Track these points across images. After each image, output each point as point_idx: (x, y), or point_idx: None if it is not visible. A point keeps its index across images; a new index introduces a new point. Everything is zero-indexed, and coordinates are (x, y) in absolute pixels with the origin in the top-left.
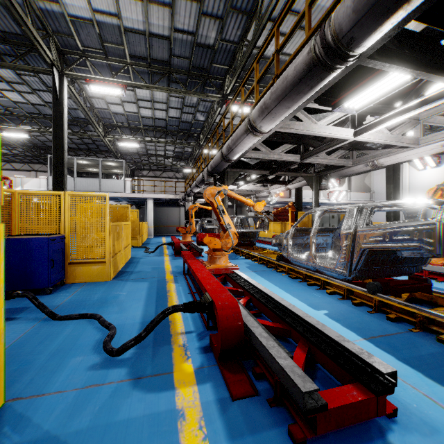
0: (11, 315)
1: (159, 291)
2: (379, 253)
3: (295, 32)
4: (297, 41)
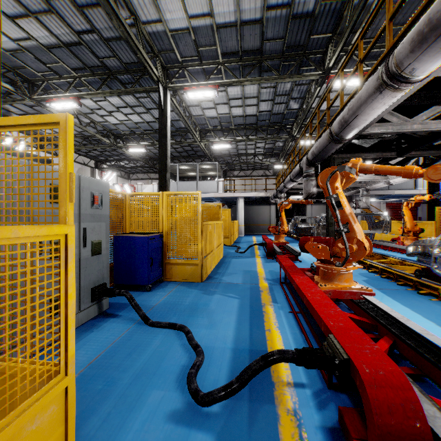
0: (115, 311)
1: (252, 303)
2: None
3: None
4: None
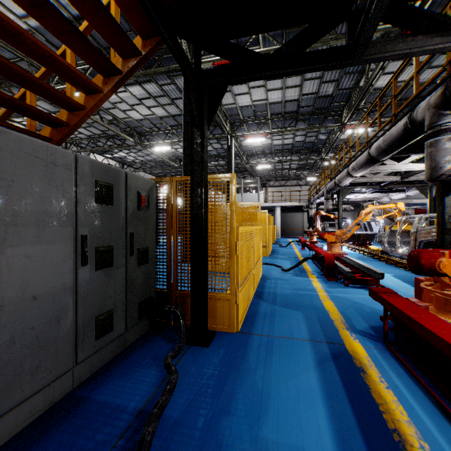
0: None
1: (296, 261)
2: (434, 244)
3: (406, 68)
4: (411, 71)
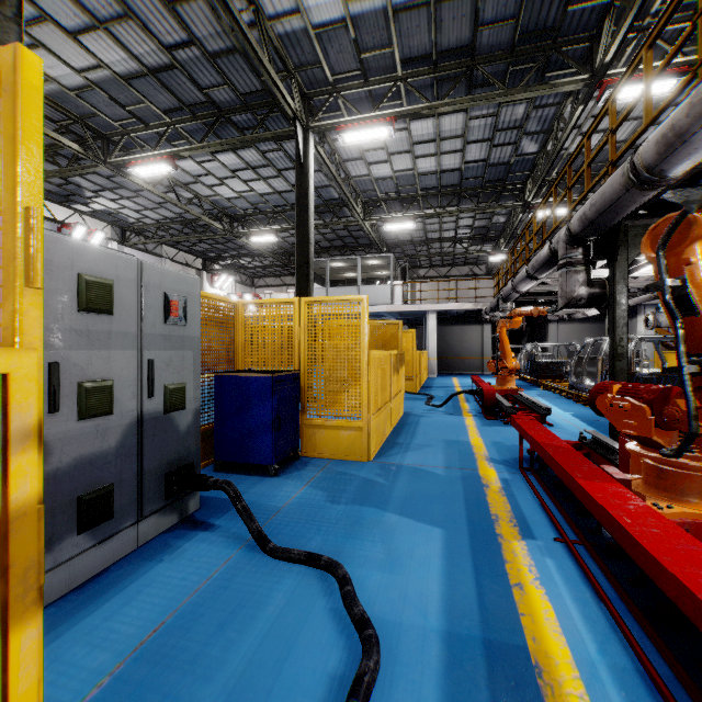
0: (210, 515)
1: (472, 514)
2: None
3: None
4: None
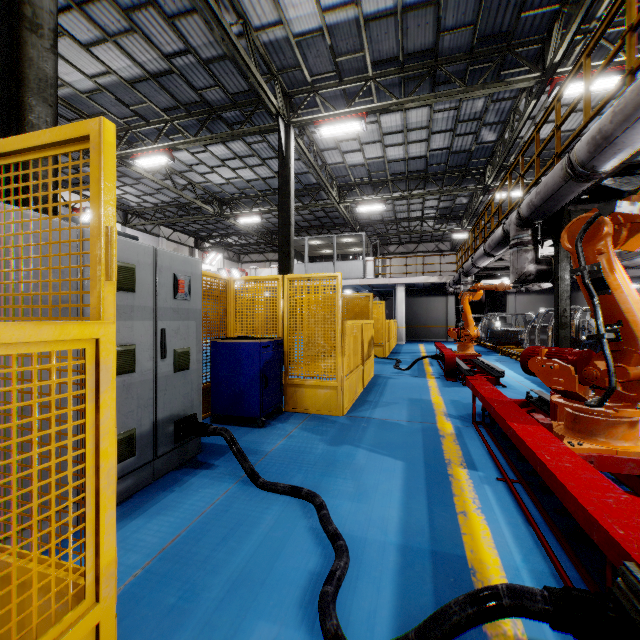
0: (209, 457)
1: (428, 458)
2: None
3: None
4: None
